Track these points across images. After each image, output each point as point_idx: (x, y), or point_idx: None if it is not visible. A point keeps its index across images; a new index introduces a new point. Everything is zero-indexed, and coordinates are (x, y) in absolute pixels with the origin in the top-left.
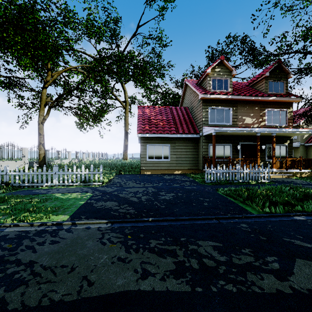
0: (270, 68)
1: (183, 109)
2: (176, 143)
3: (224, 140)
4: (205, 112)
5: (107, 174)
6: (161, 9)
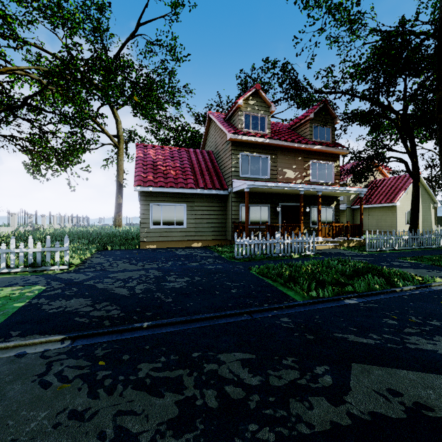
0: (315, 108)
1: (205, 153)
2: (195, 202)
3: (260, 199)
4: (236, 159)
5: (80, 250)
6: (174, 6)
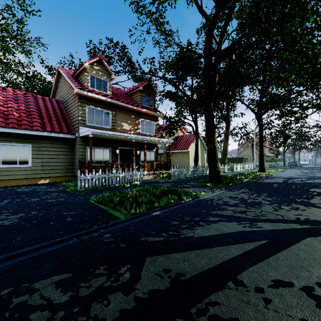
0: (143, 84)
1: (54, 101)
2: (41, 143)
3: (103, 144)
4: (83, 110)
5: None
6: None
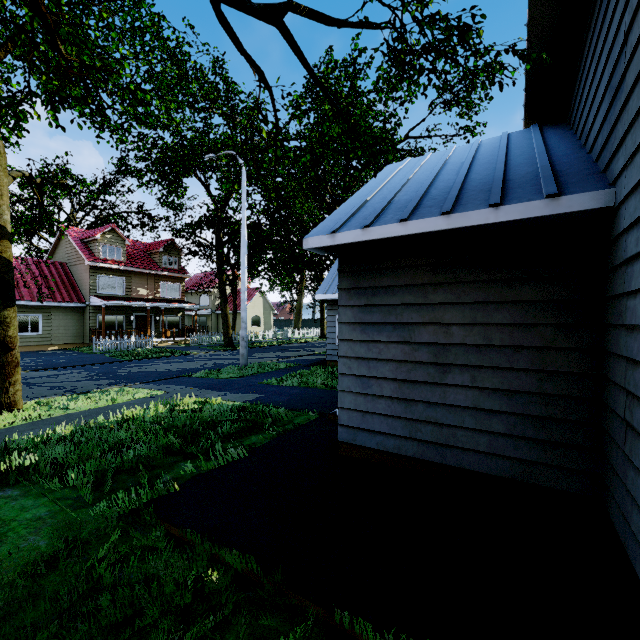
0: (165, 244)
1: (58, 265)
2: (52, 313)
3: (116, 311)
4: (94, 280)
5: None
6: None
